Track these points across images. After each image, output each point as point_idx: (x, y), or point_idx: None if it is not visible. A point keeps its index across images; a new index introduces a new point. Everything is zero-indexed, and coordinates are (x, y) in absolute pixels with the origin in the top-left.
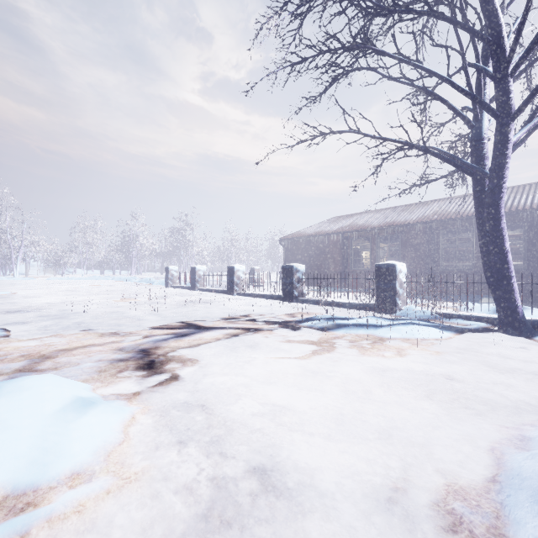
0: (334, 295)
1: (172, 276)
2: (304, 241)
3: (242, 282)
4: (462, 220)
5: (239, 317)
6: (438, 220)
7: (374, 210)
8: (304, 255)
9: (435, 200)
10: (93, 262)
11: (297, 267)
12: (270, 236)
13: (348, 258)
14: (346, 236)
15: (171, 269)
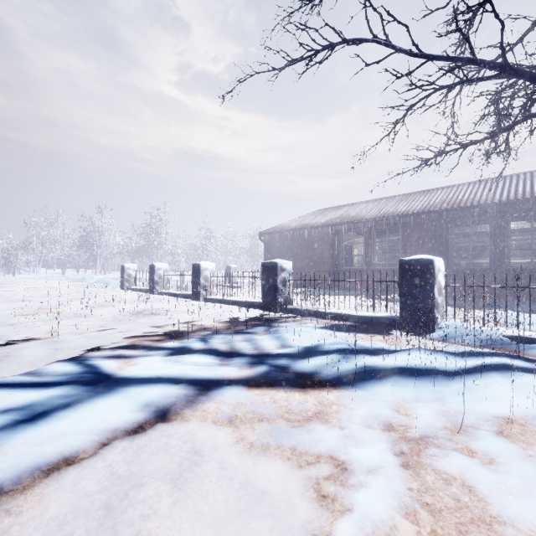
0: (327, 299)
1: (129, 277)
2: (287, 236)
3: (211, 283)
4: (479, 208)
5: (191, 347)
6: (449, 209)
7: (366, 201)
8: (287, 252)
9: (437, 188)
10: (56, 260)
11: (282, 265)
12: (249, 234)
13: (338, 255)
14: (337, 229)
15: (128, 267)
